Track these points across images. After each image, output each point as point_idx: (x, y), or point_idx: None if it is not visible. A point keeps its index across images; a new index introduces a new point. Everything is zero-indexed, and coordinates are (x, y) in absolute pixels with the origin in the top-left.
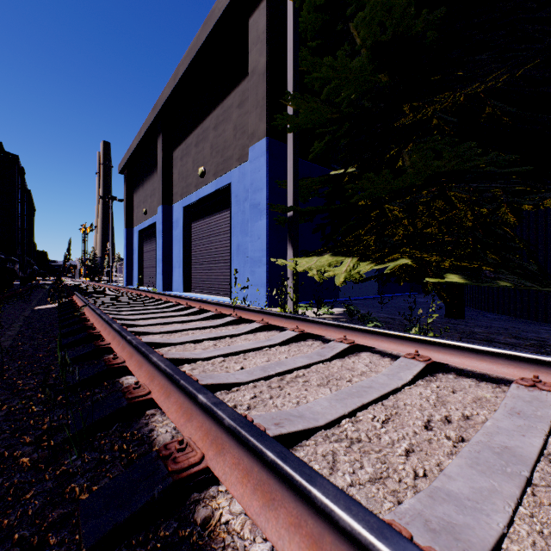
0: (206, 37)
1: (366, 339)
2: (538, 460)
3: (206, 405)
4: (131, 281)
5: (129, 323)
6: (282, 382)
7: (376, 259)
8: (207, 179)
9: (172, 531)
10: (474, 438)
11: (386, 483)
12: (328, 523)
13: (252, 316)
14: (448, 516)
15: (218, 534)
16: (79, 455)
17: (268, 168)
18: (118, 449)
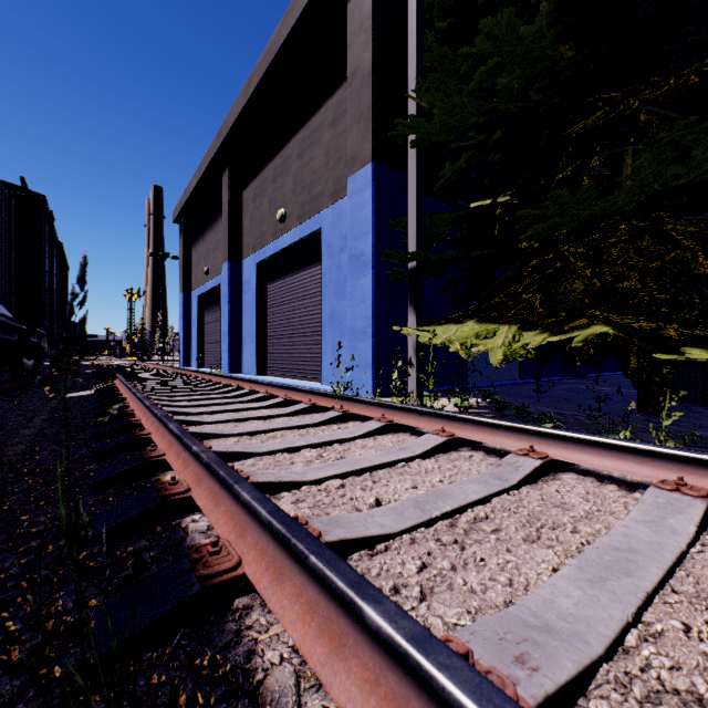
0: (288, 33)
1: (568, 452)
2: None
3: (393, 644)
4: (188, 360)
5: (190, 419)
6: (456, 531)
7: (549, 327)
8: (289, 225)
9: None
10: None
11: None
12: None
13: (366, 410)
14: None
15: None
16: None
17: (375, 204)
18: (186, 706)
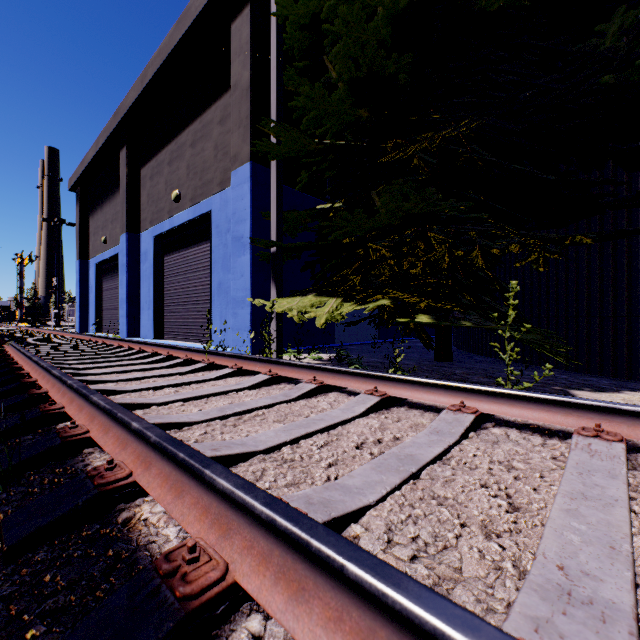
0: (180, 37)
1: (335, 379)
2: (432, 462)
3: (138, 430)
4: (86, 326)
5: (76, 372)
6: (239, 421)
7: (360, 300)
8: (183, 205)
9: (94, 531)
10: (389, 451)
11: (300, 486)
12: (215, 493)
13: (226, 361)
14: (331, 496)
15: (136, 528)
16: (5, 490)
17: (252, 196)
18: (48, 483)
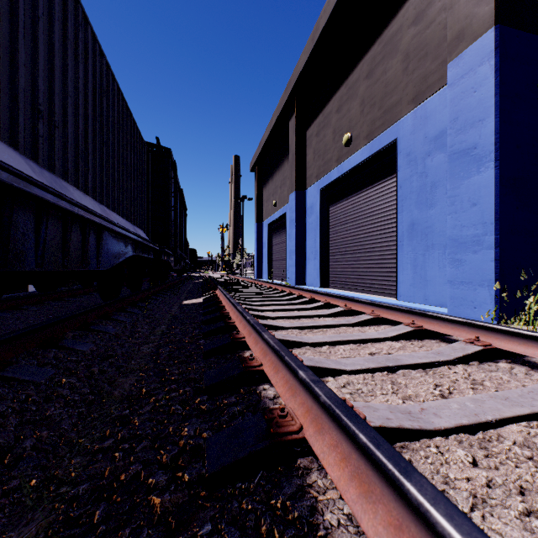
0: None
1: None
2: None
3: None
4: (260, 273)
5: (324, 365)
6: None
7: None
8: (355, 146)
9: None
10: None
11: None
12: None
13: None
14: None
15: None
16: None
17: (498, 79)
18: None
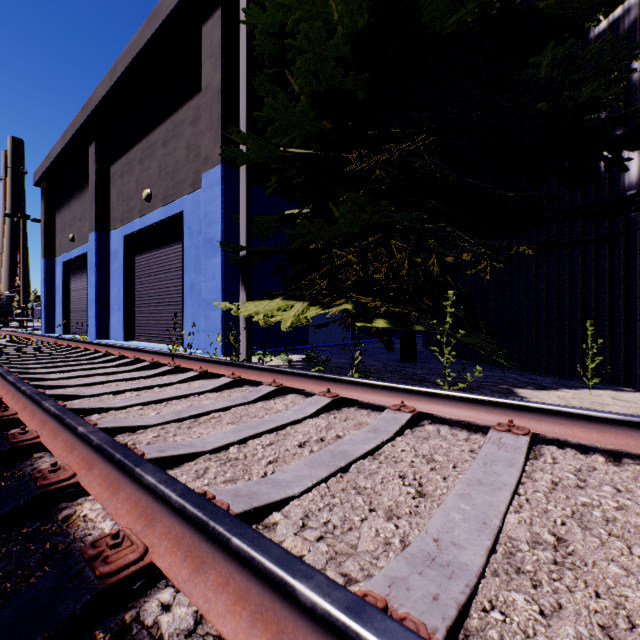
0: (151, 35)
1: (293, 381)
2: (362, 457)
3: (83, 434)
4: (52, 327)
5: (35, 376)
6: (194, 423)
7: (325, 304)
8: (155, 204)
9: (35, 528)
10: (326, 448)
11: (237, 482)
12: (144, 488)
13: (192, 364)
14: (259, 489)
15: (76, 523)
16: None
17: (223, 199)
18: None
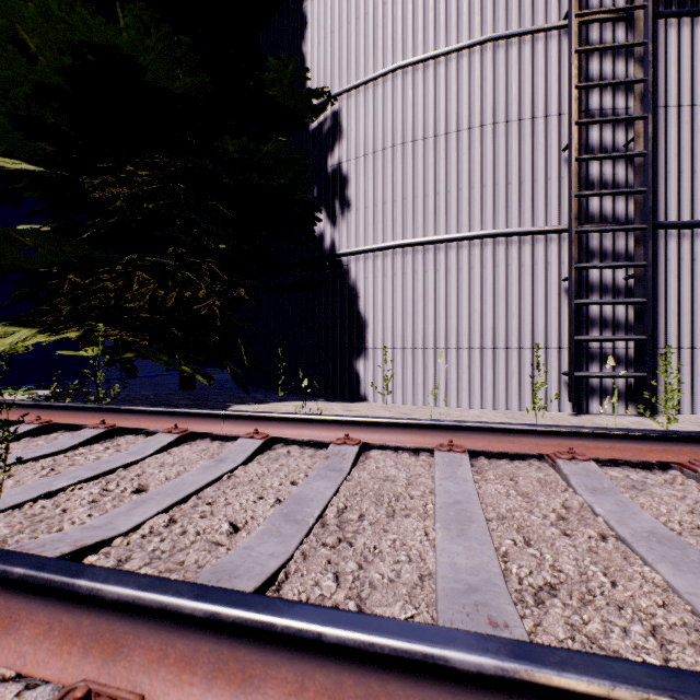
0: None
1: None
2: None
3: None
4: None
5: None
6: None
7: (57, 331)
8: None
9: None
10: None
11: None
12: None
13: None
14: None
15: None
16: None
17: None
18: None
